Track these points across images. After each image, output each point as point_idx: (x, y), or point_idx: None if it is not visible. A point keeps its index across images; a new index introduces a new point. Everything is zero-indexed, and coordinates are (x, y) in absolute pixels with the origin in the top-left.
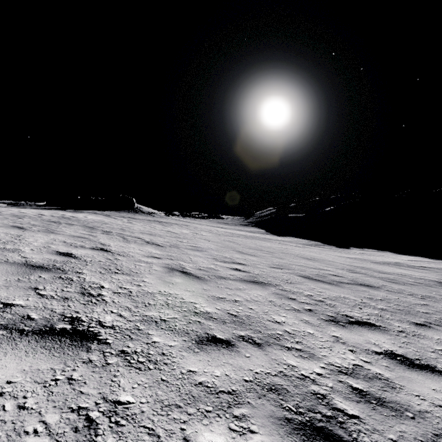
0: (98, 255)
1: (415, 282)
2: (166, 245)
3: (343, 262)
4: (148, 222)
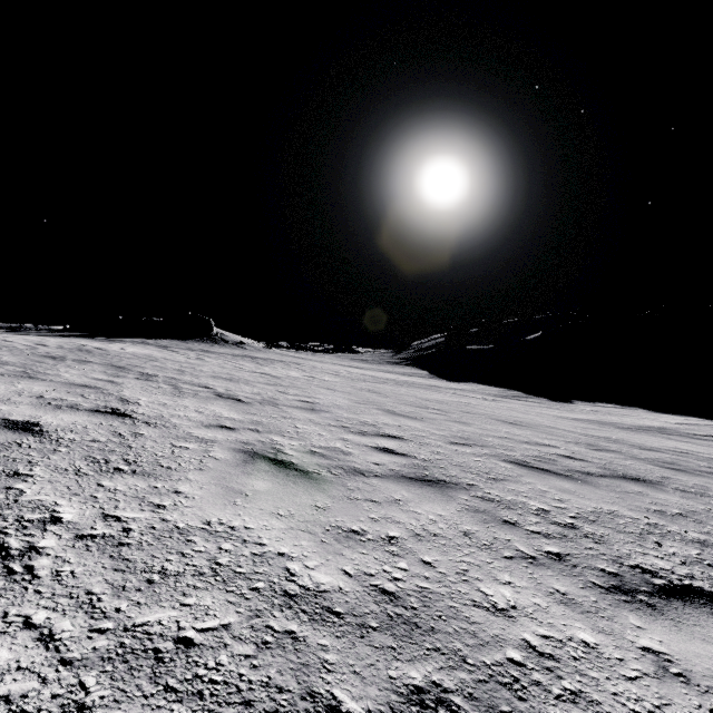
0: (98, 425)
1: (712, 468)
2: (254, 400)
3: (571, 428)
4: (233, 358)
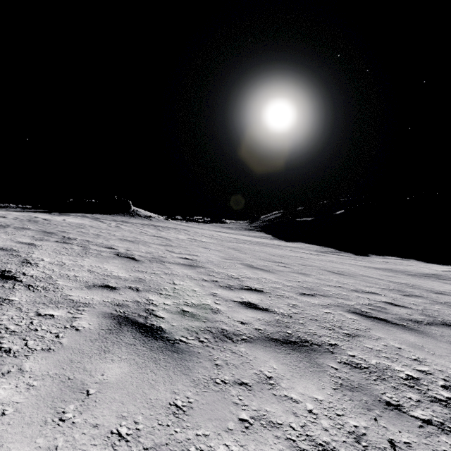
0: None
1: None
2: (145, 258)
3: (377, 275)
4: (141, 226)
